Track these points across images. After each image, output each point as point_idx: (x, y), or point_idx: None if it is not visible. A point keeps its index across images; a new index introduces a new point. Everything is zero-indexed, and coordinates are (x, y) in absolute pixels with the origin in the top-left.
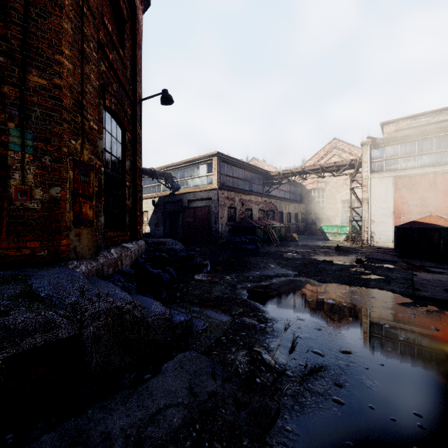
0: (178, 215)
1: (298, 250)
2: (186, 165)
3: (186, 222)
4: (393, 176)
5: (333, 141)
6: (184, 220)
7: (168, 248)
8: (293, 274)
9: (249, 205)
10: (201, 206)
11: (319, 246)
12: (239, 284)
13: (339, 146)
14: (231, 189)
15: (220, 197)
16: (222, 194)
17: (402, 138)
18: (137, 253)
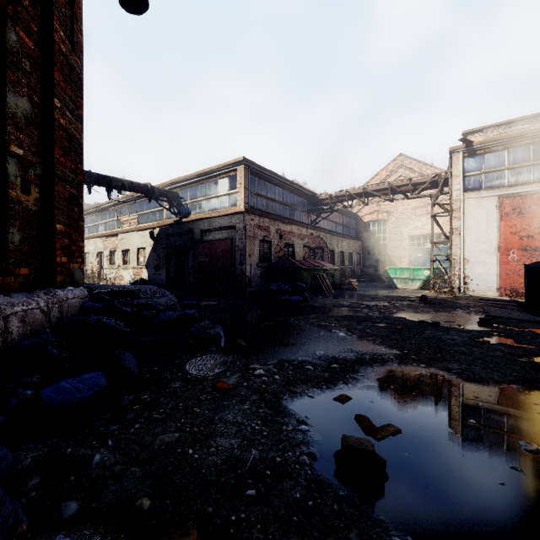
0: (187, 253)
1: (369, 304)
2: (199, 180)
3: (198, 263)
4: (497, 195)
5: (398, 158)
6: (196, 260)
7: (141, 304)
8: (393, 355)
9: (290, 239)
10: (220, 239)
11: (391, 296)
12: (285, 393)
13: (406, 165)
14: (264, 214)
15: (249, 225)
16: (252, 220)
17: (510, 140)
18: (41, 318)
